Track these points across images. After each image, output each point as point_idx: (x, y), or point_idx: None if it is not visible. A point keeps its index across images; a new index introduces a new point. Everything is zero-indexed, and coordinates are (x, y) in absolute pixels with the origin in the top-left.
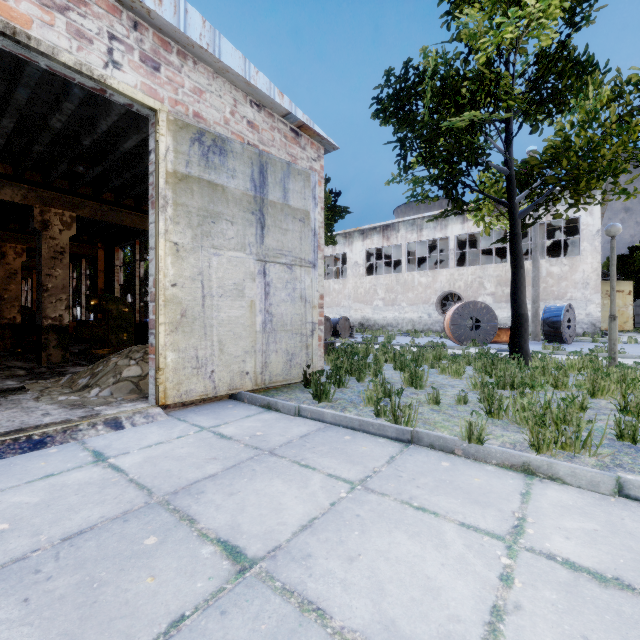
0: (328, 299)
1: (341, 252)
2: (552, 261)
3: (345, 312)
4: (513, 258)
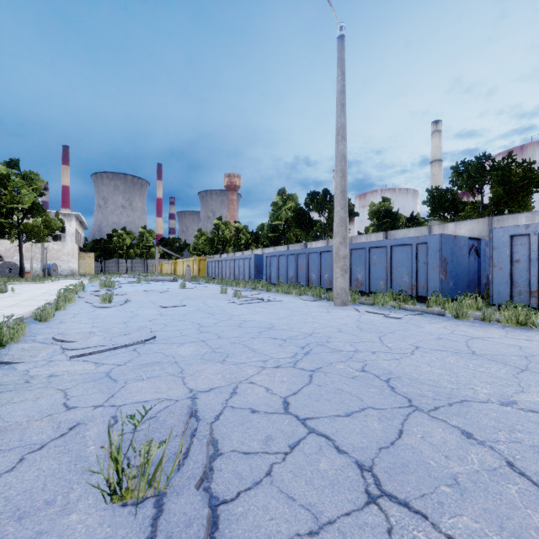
0: None
1: None
2: (55, 243)
3: None
4: (20, 252)
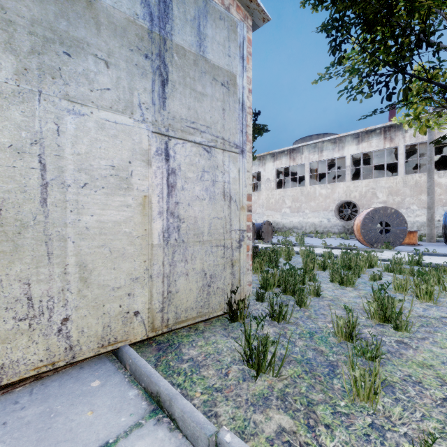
0: None
1: (256, 171)
2: (440, 173)
3: (259, 217)
4: None
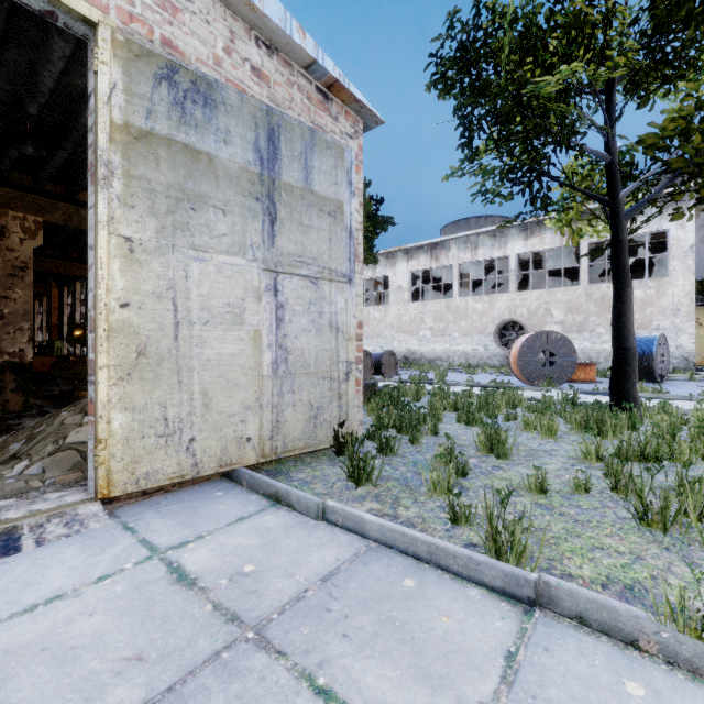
0: (367, 329)
1: (382, 275)
2: (634, 283)
3: (387, 344)
4: (616, 273)
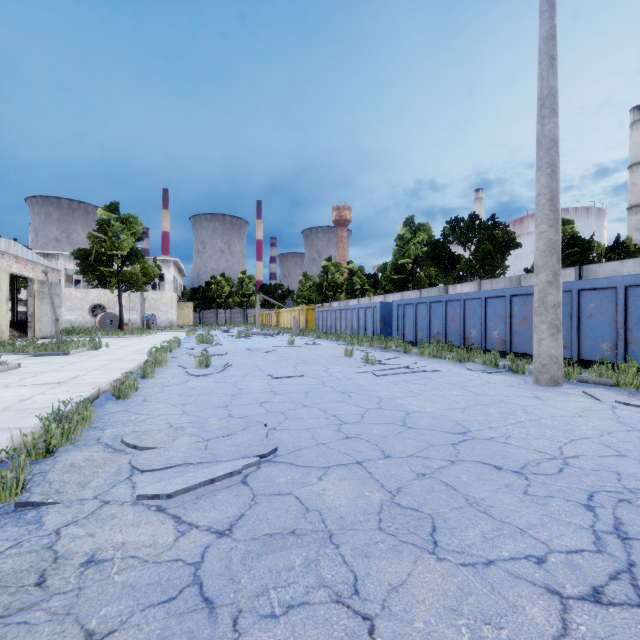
0: None
1: None
2: (154, 292)
3: None
4: (120, 303)
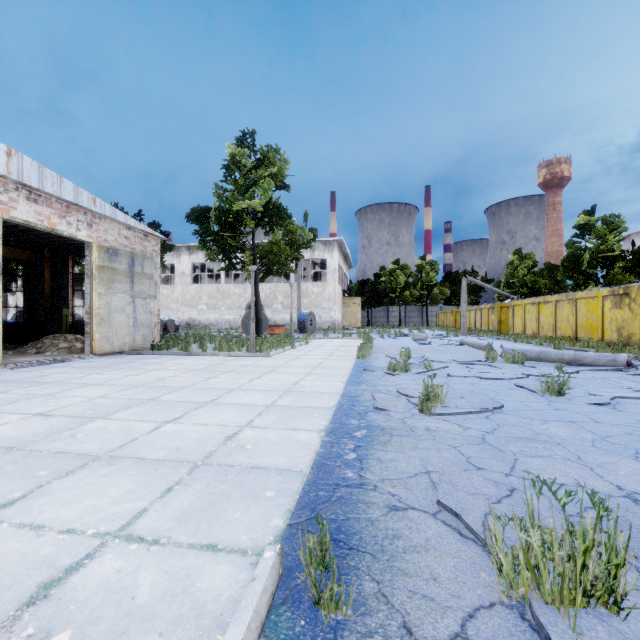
0: None
1: (170, 262)
2: (314, 284)
3: (174, 314)
4: (255, 293)
